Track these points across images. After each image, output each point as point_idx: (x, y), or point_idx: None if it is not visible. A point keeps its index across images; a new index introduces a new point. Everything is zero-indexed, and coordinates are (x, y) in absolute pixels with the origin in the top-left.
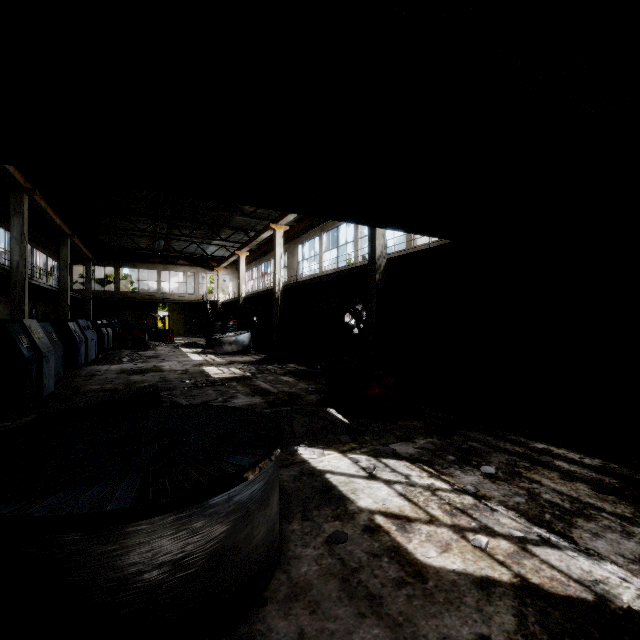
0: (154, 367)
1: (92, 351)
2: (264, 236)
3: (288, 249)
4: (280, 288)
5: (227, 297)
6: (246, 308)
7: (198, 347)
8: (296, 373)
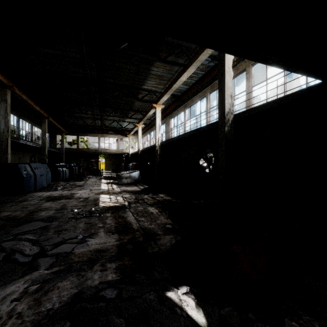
0: (70, 194)
1: (42, 182)
2: (150, 113)
3: (165, 121)
4: (159, 143)
5: (134, 151)
6: (144, 157)
7: (112, 179)
8: (162, 203)
